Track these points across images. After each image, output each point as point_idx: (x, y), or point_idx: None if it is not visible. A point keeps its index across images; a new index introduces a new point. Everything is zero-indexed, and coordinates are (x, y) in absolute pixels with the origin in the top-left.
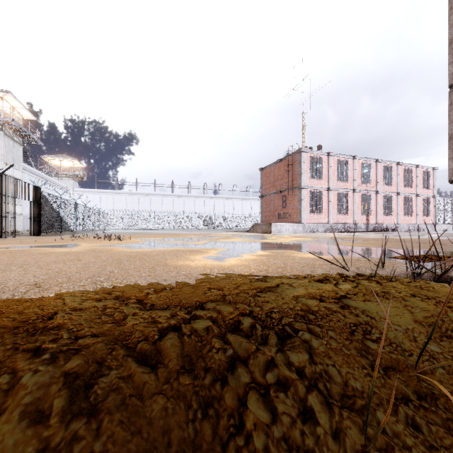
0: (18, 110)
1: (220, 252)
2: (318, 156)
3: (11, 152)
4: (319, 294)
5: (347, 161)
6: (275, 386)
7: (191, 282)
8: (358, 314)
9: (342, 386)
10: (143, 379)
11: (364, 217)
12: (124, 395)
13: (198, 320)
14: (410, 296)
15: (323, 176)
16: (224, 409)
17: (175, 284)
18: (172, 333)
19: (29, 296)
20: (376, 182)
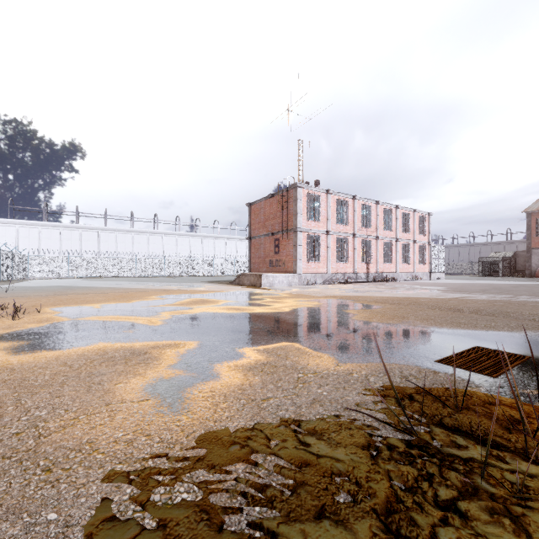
0: None
1: (182, 358)
2: (316, 194)
3: None
4: None
5: (347, 200)
6: None
7: None
8: None
9: None
10: None
11: (365, 266)
12: None
13: None
14: None
15: (321, 217)
16: None
17: None
18: None
19: None
20: (377, 227)
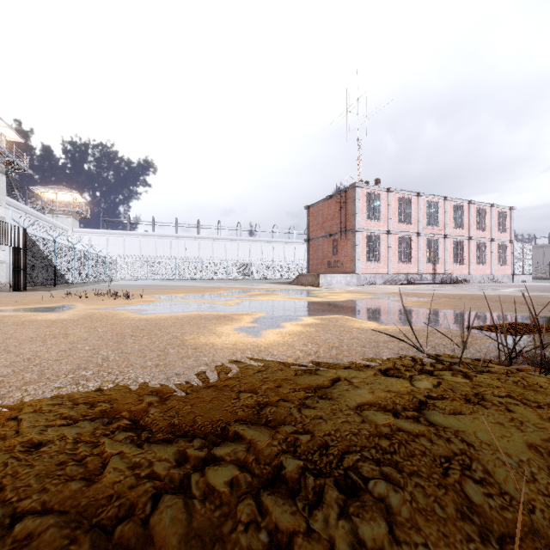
0: None
1: (256, 319)
2: (375, 193)
3: None
4: (391, 400)
5: (410, 198)
6: None
7: (214, 378)
8: (450, 440)
9: None
10: None
11: (431, 266)
12: None
13: (217, 470)
14: (514, 403)
15: (381, 217)
16: None
17: (191, 382)
18: (174, 500)
19: None
20: (445, 225)
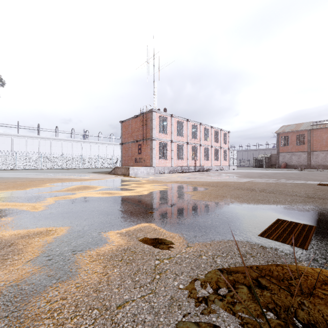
0: None
1: (46, 248)
2: (164, 116)
3: None
4: None
5: (183, 122)
6: None
7: None
8: None
9: None
10: None
11: (193, 162)
12: None
13: None
14: None
15: (168, 131)
16: None
17: None
18: None
19: None
20: (200, 138)
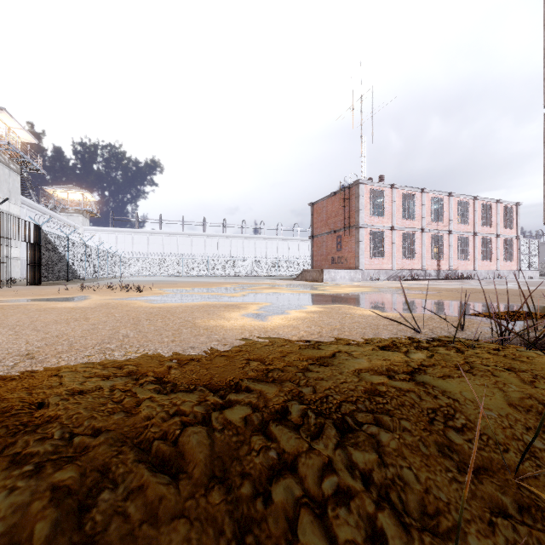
0: (15, 131)
1: (262, 307)
2: (379, 189)
3: (7, 182)
4: (386, 367)
5: (414, 194)
6: (334, 501)
7: (225, 351)
8: (437, 396)
9: (422, 499)
10: (159, 496)
11: (435, 262)
12: (133, 521)
13: (233, 409)
14: (500, 370)
15: (385, 213)
16: (266, 537)
17: (205, 353)
18: (199, 428)
19: (17, 371)
20: (449, 221)
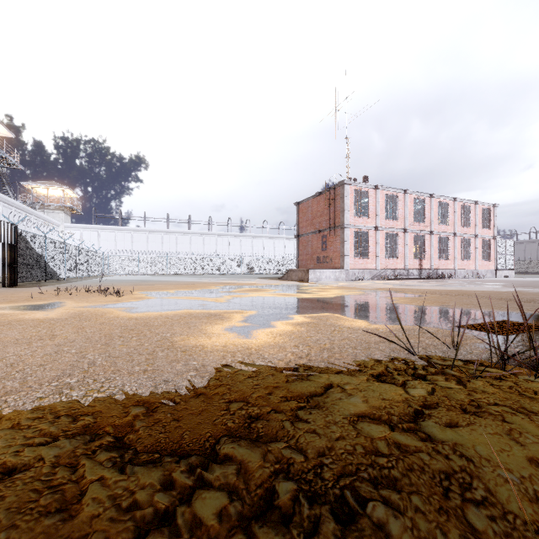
0: None
1: (246, 318)
2: (364, 190)
3: None
4: (386, 410)
5: (397, 195)
6: None
7: (203, 385)
8: (448, 457)
9: None
10: None
11: (417, 262)
12: None
13: (205, 499)
14: (511, 413)
15: (369, 213)
16: None
17: (179, 390)
18: (158, 538)
19: None
20: (431, 221)
